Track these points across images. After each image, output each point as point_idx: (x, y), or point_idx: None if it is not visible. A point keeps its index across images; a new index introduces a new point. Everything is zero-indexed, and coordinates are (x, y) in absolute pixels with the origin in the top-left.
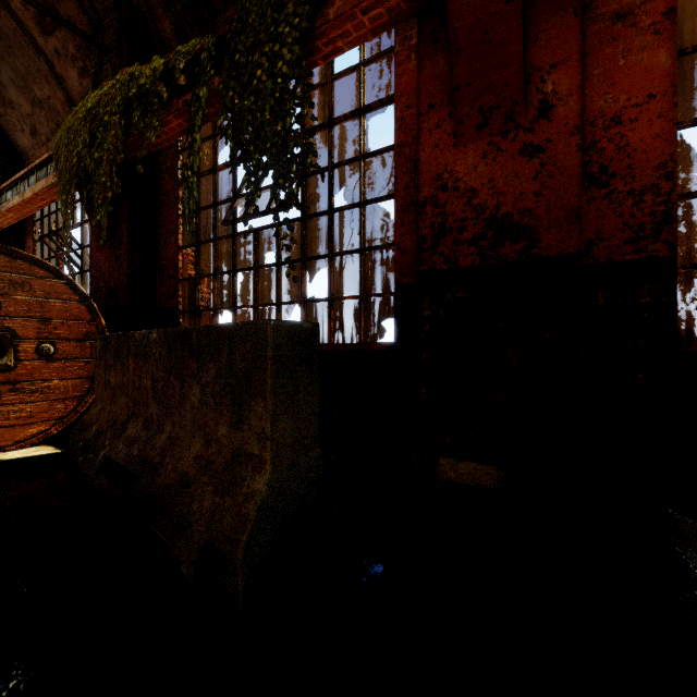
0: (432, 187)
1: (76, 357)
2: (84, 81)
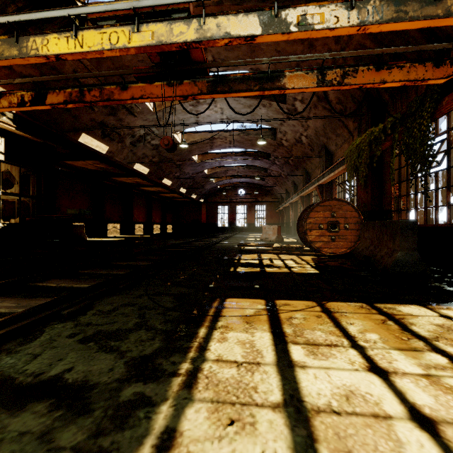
0: None
1: (354, 229)
2: (354, 124)
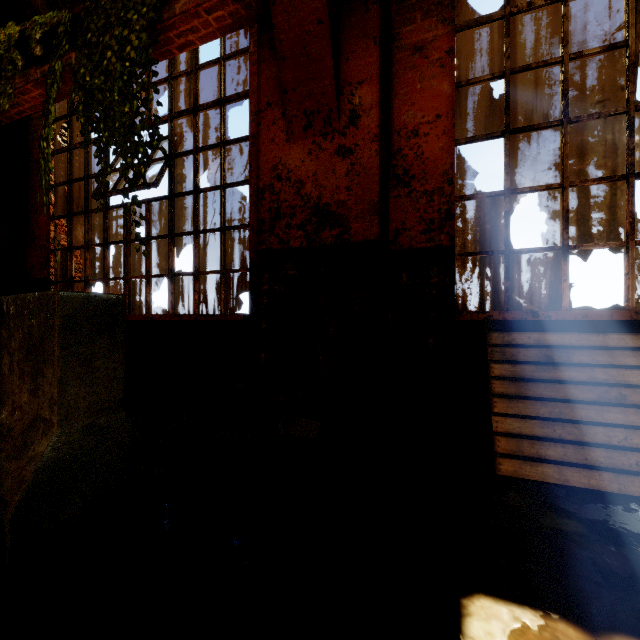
0: (270, 177)
1: None
2: None
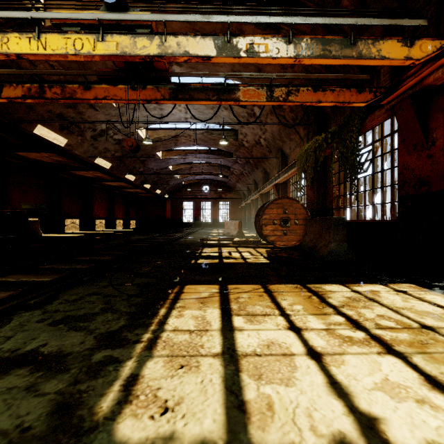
0: (402, 168)
1: (302, 224)
2: (304, 131)
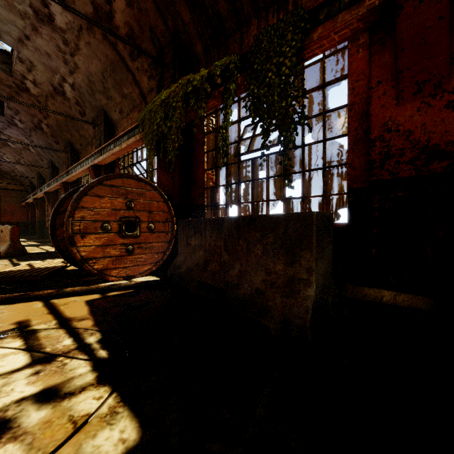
0: (380, 130)
1: (162, 231)
2: (150, 82)
